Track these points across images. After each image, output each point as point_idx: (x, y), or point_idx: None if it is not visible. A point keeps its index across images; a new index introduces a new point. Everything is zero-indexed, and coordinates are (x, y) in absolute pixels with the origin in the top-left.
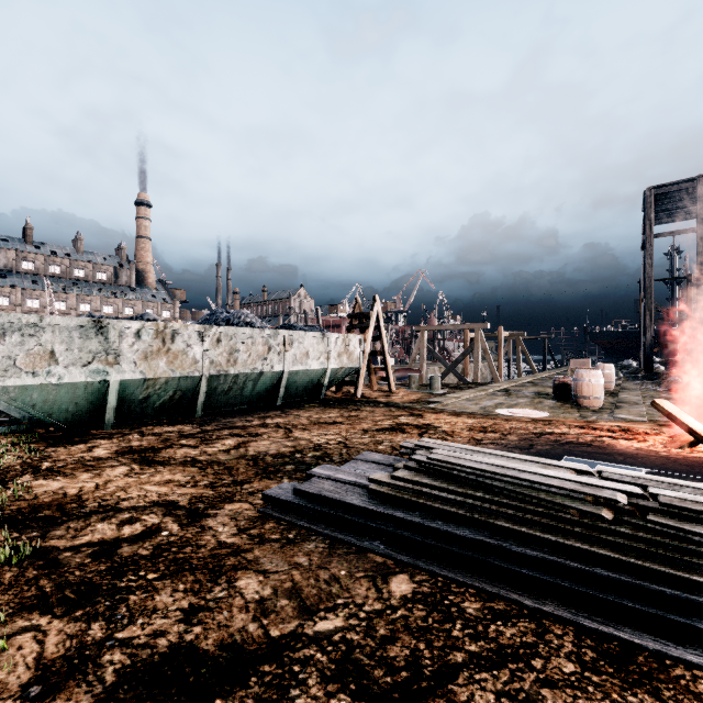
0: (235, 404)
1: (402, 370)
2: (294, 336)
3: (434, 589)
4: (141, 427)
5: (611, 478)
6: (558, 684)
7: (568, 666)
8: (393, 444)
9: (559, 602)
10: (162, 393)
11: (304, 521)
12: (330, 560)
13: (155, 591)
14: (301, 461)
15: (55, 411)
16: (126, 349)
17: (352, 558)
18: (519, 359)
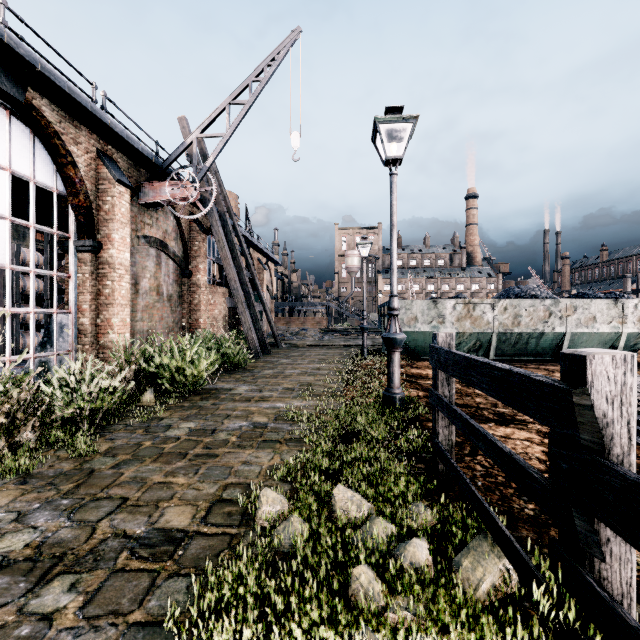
0: (521, 355)
1: None
2: (578, 303)
3: None
4: None
5: None
6: None
7: None
8: None
9: None
10: (467, 342)
11: None
12: None
13: None
14: None
15: (417, 345)
16: (448, 315)
17: None
18: None
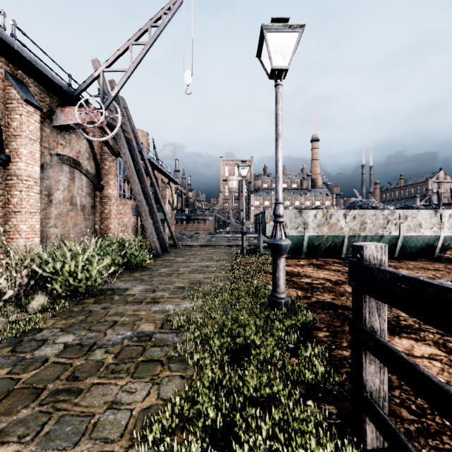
0: None
1: None
2: (408, 213)
3: None
4: (316, 257)
5: None
6: None
7: None
8: None
9: None
10: (325, 243)
11: None
12: None
13: (323, 293)
14: None
15: None
16: (310, 222)
17: None
18: None
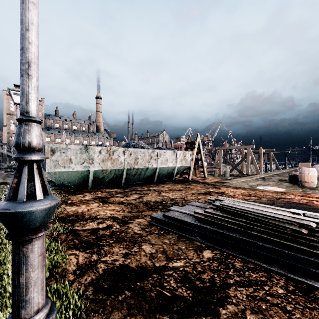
0: (137, 181)
1: (210, 168)
2: (161, 152)
3: (222, 256)
4: (101, 189)
5: (309, 216)
6: (275, 296)
7: (280, 290)
8: (205, 199)
9: (279, 267)
10: (108, 176)
11: (167, 227)
12: (178, 242)
13: (113, 246)
14: (165, 205)
15: (71, 181)
16: (96, 158)
17: (187, 242)
18: (271, 163)
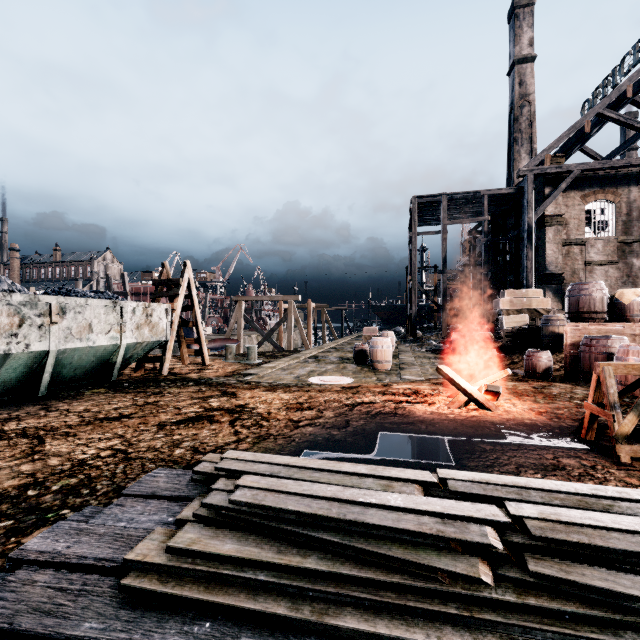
0: None
1: (219, 340)
2: (68, 304)
3: None
4: None
5: (460, 491)
6: None
7: None
8: (196, 443)
9: None
10: None
11: None
12: None
13: None
14: (32, 506)
15: None
16: None
17: None
18: (324, 327)
